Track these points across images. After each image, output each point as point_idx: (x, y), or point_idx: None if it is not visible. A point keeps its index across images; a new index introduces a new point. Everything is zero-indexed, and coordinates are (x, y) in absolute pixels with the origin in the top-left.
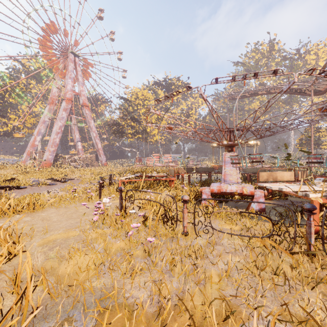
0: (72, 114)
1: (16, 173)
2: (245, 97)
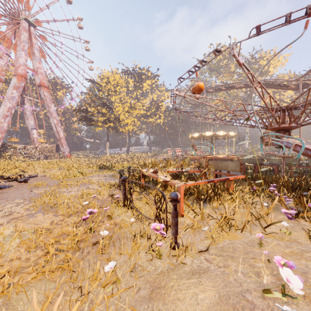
0: (25, 95)
1: None
2: (220, 90)
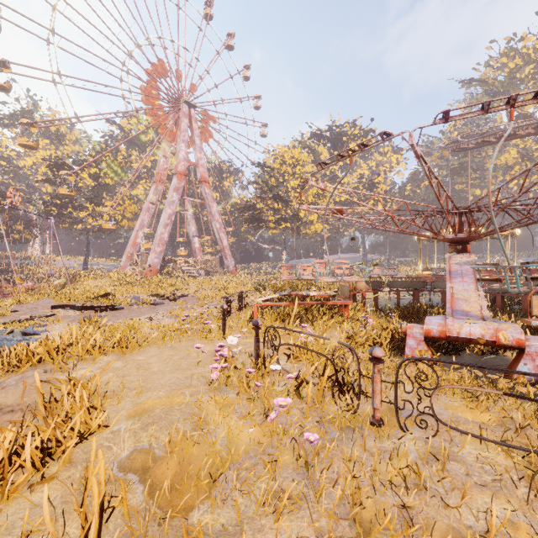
0: (186, 195)
1: (113, 285)
2: (487, 144)
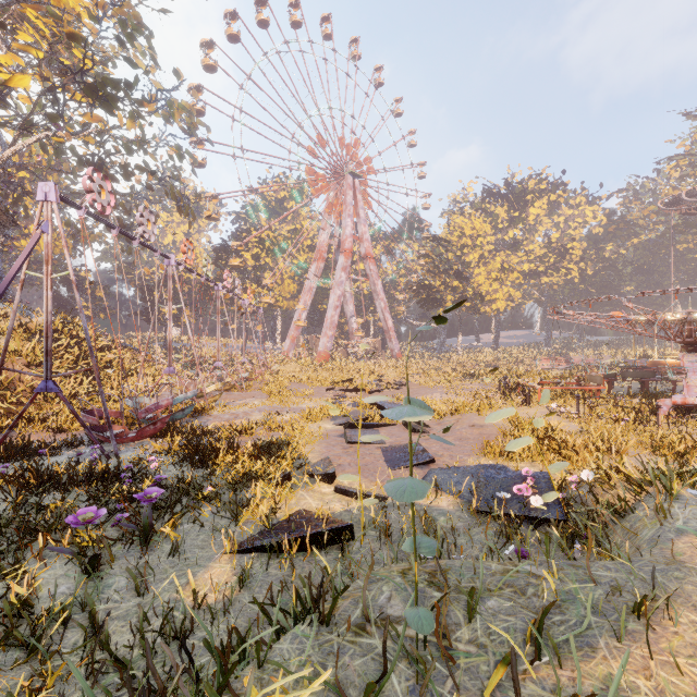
0: None
1: (308, 371)
2: None
